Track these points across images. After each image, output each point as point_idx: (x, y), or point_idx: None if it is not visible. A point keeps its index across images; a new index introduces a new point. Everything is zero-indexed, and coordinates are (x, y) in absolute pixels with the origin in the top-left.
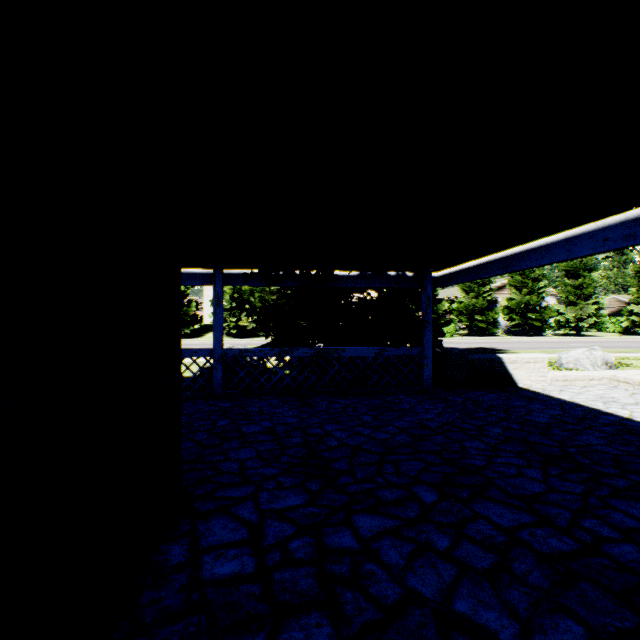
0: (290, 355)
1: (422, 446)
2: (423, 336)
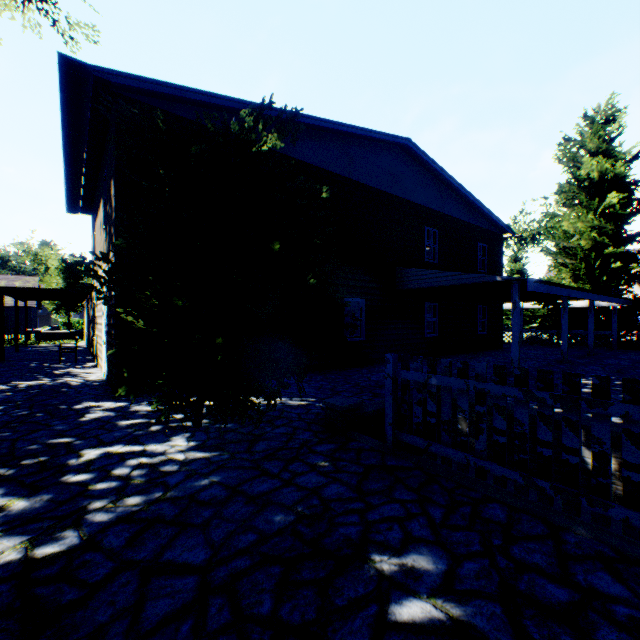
0: (548, 332)
1: None
2: (612, 327)
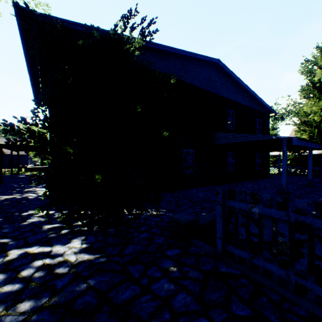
0: (294, 168)
1: (306, 179)
2: None
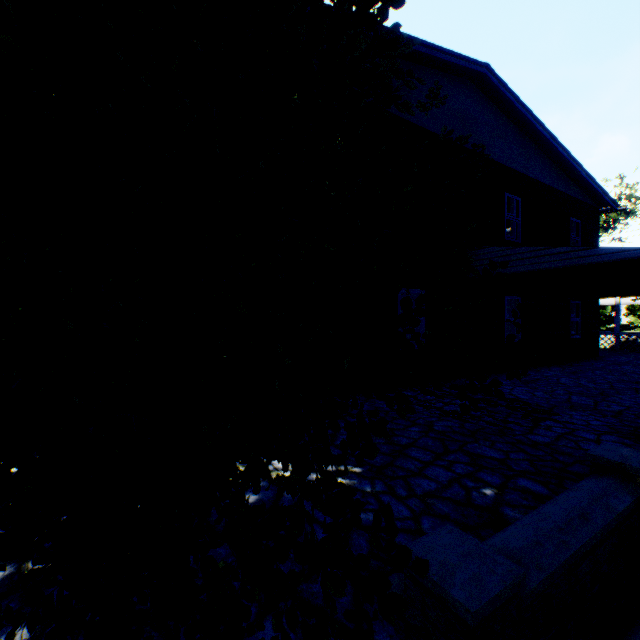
0: None
1: None
2: None
